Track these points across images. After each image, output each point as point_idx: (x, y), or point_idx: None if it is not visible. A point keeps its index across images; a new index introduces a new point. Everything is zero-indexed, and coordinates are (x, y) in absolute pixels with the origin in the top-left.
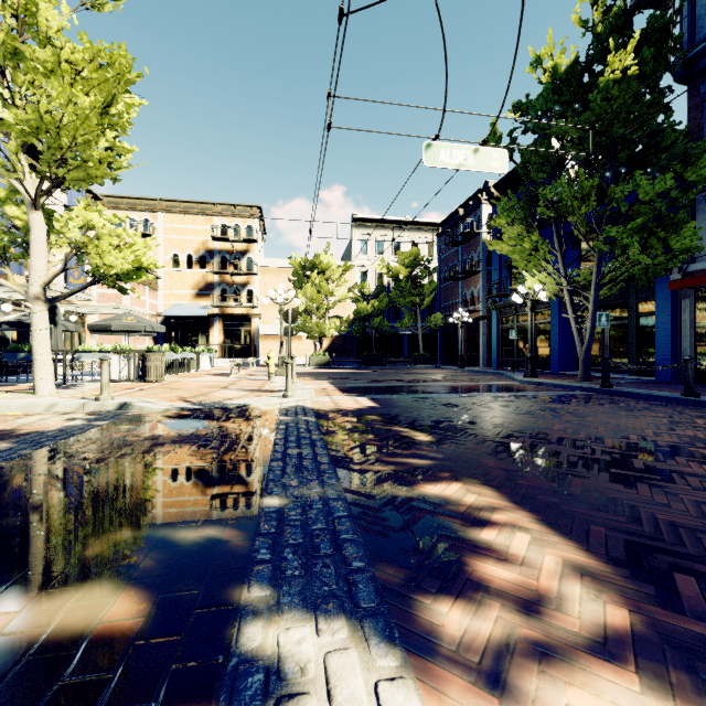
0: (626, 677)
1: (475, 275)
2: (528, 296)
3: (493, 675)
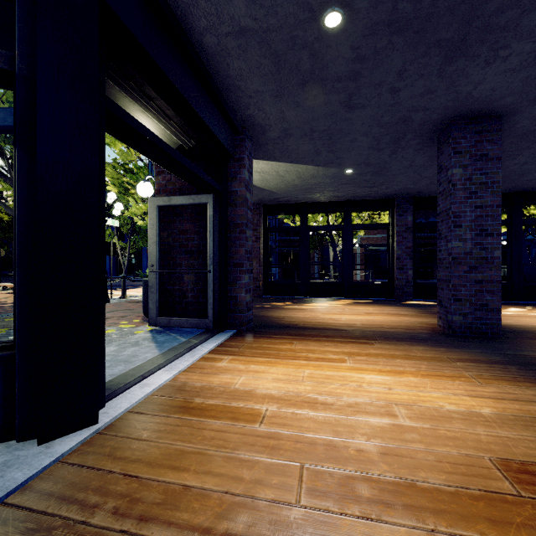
0: None
1: None
2: None
3: None
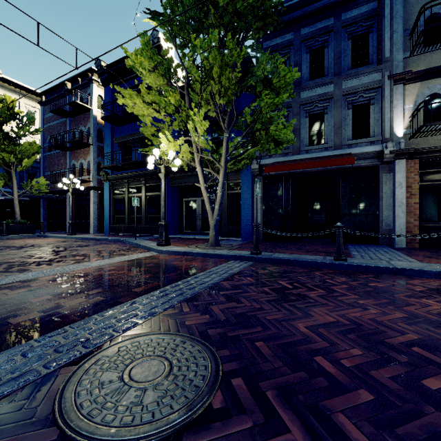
0: None
1: (85, 148)
2: (163, 161)
3: None
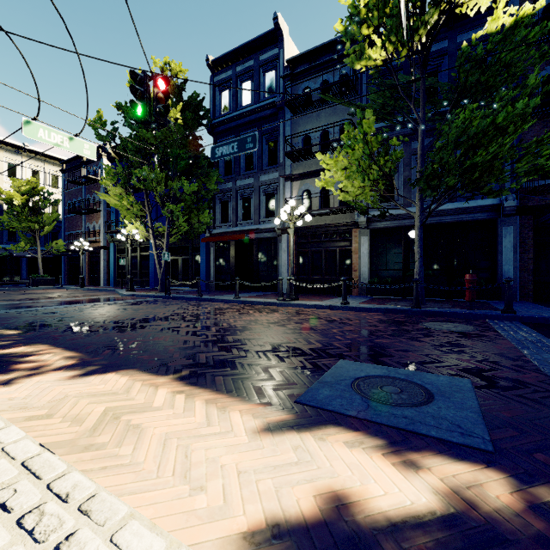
0: (59, 371)
1: (97, 212)
2: (129, 236)
3: (6, 383)
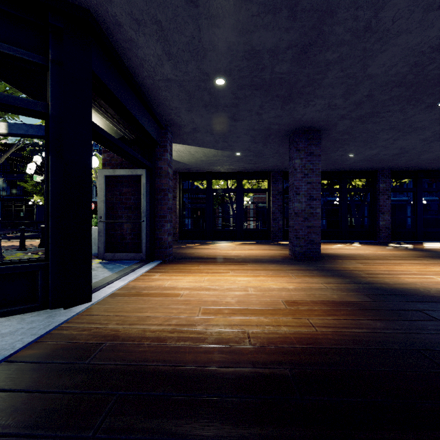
0: None
1: None
2: (35, 202)
3: None
